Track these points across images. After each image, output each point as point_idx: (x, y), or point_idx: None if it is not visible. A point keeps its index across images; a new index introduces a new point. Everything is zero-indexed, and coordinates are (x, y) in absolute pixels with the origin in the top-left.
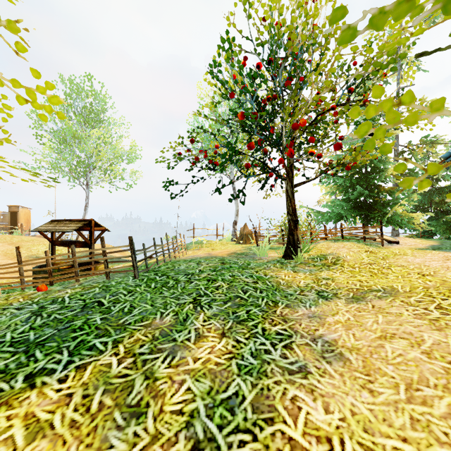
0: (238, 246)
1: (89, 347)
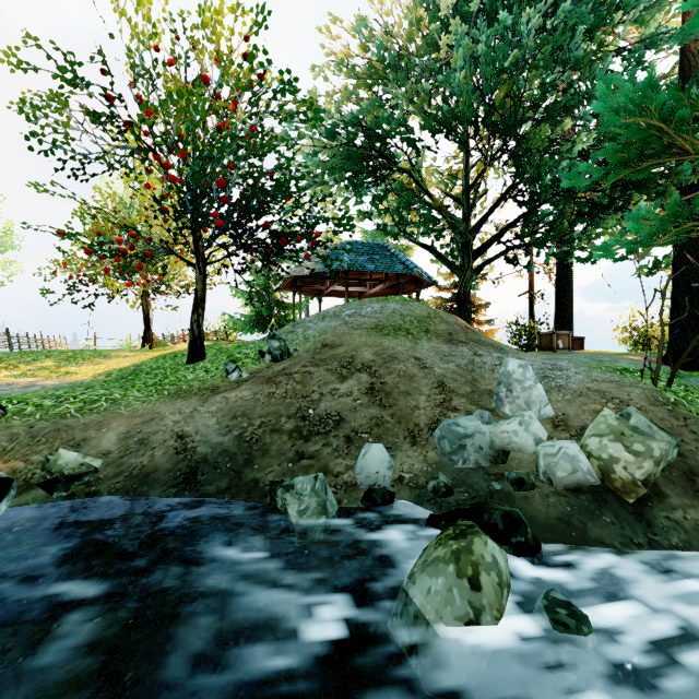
0: None
1: None
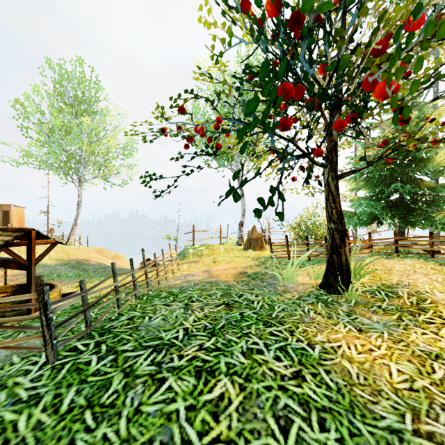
0: (246, 254)
1: None
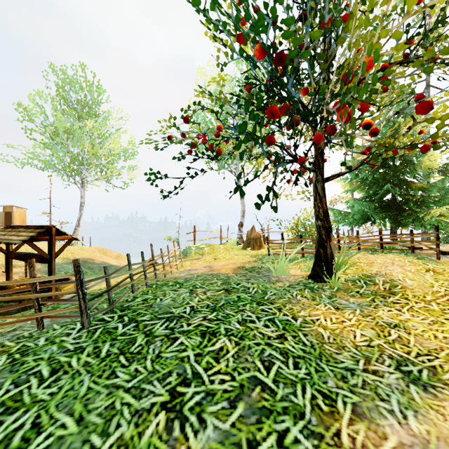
0: (245, 252)
1: None
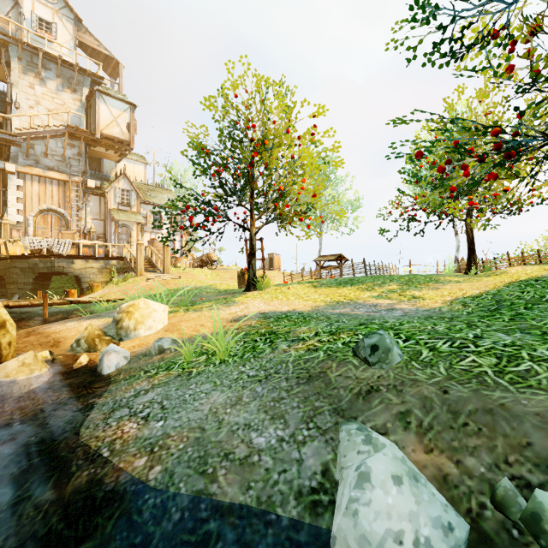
0: None
1: (355, 284)
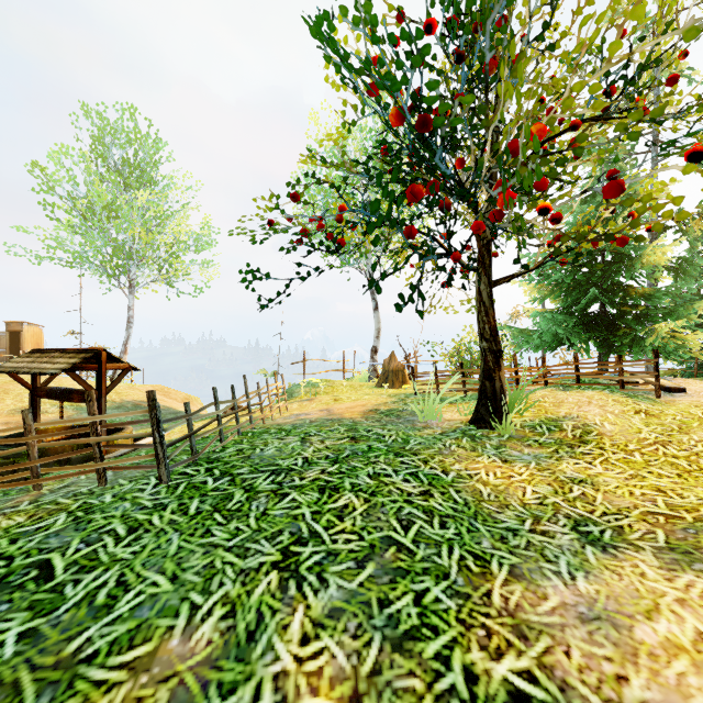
0: (380, 391)
1: None
